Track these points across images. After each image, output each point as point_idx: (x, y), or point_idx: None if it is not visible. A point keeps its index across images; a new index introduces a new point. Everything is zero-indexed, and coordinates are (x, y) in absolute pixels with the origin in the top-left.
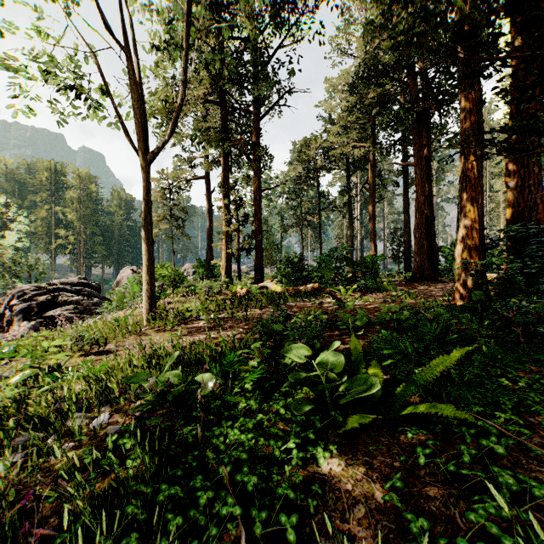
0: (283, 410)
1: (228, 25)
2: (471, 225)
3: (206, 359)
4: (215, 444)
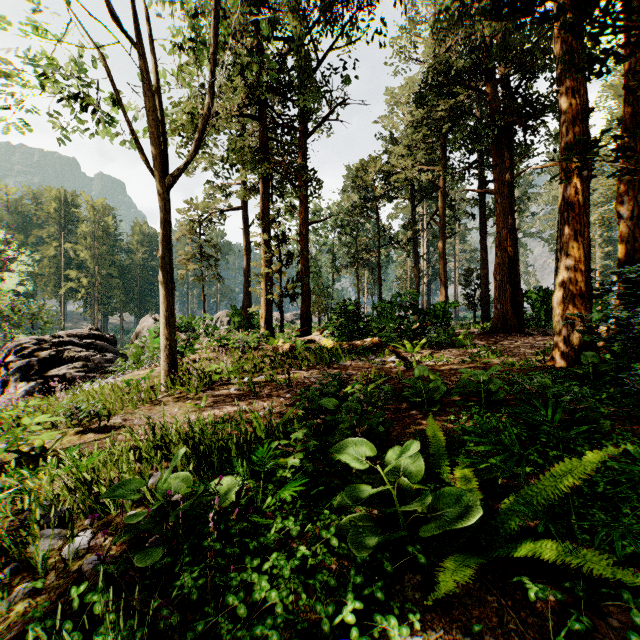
0: (336, 540)
1: (268, 23)
2: (574, 266)
3: (232, 449)
4: (232, 605)
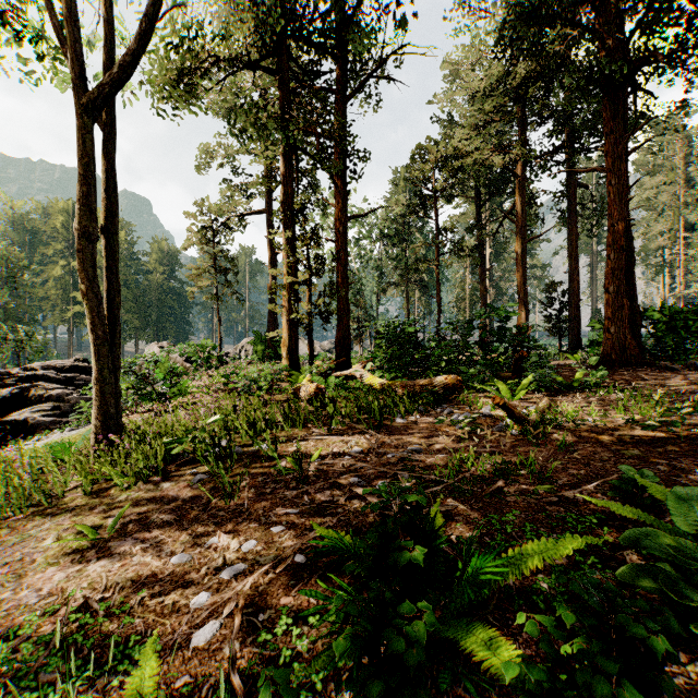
0: None
1: None
2: None
3: None
4: None
